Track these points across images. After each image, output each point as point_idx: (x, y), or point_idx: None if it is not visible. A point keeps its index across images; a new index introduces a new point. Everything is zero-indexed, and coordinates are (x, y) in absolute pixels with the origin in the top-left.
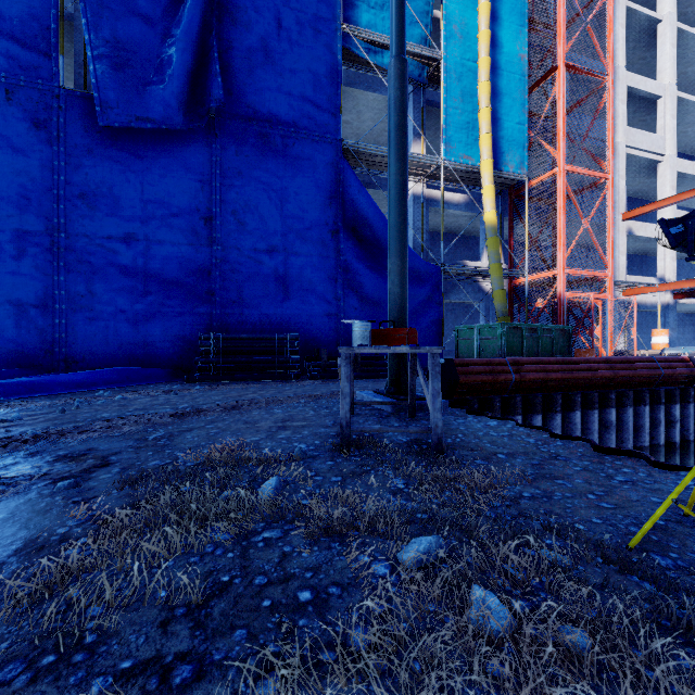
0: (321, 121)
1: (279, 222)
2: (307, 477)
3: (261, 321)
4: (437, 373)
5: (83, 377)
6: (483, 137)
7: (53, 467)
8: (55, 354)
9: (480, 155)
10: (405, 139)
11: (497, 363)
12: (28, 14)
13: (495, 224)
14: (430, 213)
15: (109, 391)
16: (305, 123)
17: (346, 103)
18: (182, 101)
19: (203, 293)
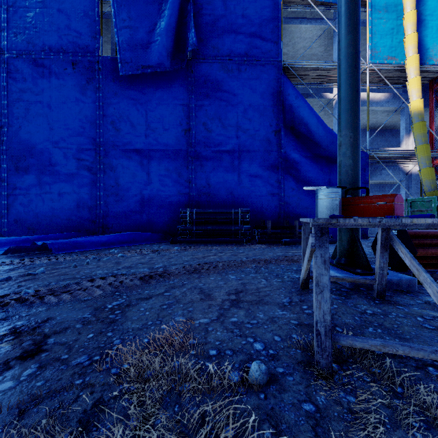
0: (266, 48)
1: (235, 127)
2: None
3: (222, 200)
4: None
5: (106, 238)
6: (409, 37)
7: None
8: (98, 223)
9: (405, 53)
10: (358, 10)
11: None
12: (84, 15)
13: (422, 110)
14: None
15: (118, 249)
16: (254, 52)
17: (284, 38)
18: (170, 51)
19: (183, 182)
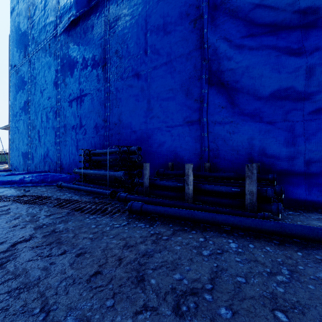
0: None
1: (144, 41)
2: None
3: (132, 138)
4: None
5: (14, 178)
6: None
7: None
8: (58, 164)
9: None
10: None
11: None
12: (53, 3)
13: None
14: None
15: None
16: None
17: None
18: None
19: (102, 121)
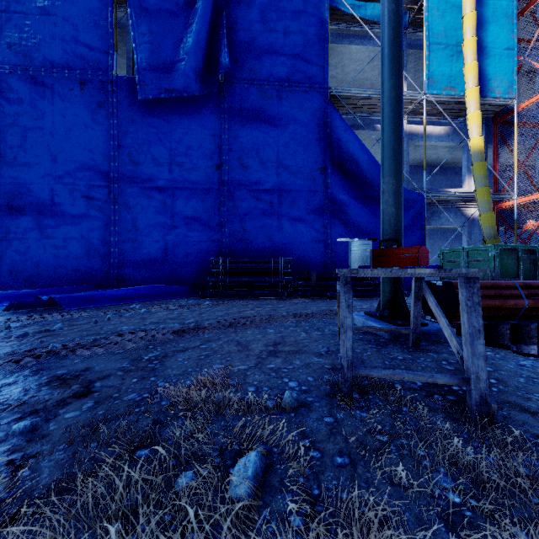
0: (311, 73)
1: (275, 163)
2: (299, 449)
3: (260, 248)
4: (475, 303)
5: (125, 292)
6: (468, 66)
7: (37, 393)
8: (111, 274)
9: (465, 84)
10: (400, 53)
11: (505, 286)
12: (94, 25)
13: (482, 148)
14: (410, 148)
15: (139, 304)
16: (297, 77)
17: (332, 59)
18: (199, 72)
19: (215, 226)
